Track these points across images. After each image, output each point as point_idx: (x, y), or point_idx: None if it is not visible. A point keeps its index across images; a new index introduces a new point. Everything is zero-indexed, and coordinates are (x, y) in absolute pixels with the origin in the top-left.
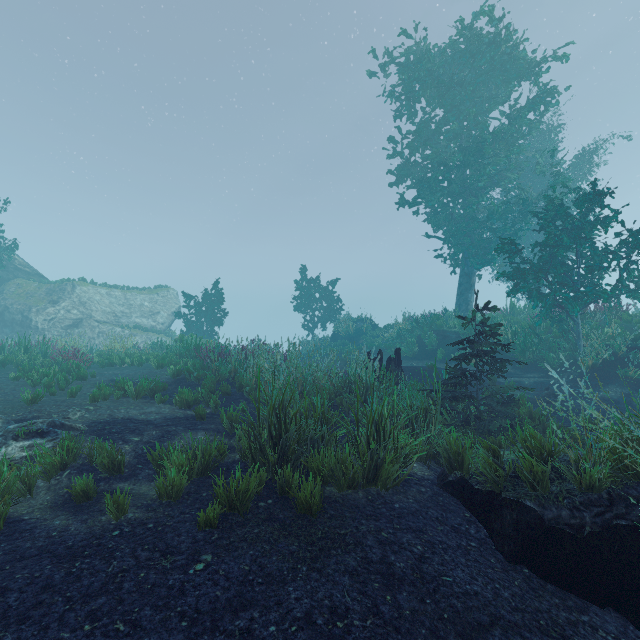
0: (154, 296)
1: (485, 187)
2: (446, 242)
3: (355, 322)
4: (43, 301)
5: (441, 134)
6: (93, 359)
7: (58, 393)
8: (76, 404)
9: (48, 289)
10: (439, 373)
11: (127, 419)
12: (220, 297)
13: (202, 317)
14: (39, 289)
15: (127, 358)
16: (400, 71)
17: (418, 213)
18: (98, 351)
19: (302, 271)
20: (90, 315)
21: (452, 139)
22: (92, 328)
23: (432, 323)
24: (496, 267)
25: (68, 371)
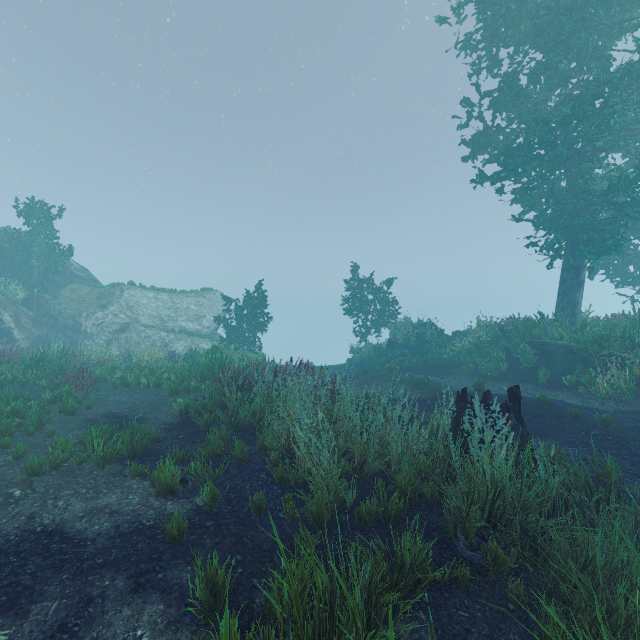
0: (200, 299)
1: (605, 148)
2: (546, 225)
3: (415, 328)
4: (93, 305)
5: (538, 83)
6: (117, 373)
7: (20, 441)
8: (3, 481)
9: (99, 293)
10: (558, 411)
11: (48, 534)
12: (263, 300)
13: (244, 322)
14: (91, 293)
15: (143, 378)
16: (480, 9)
17: (502, 191)
18: (131, 361)
19: (353, 269)
20: (137, 319)
21: (557, 86)
22: (138, 333)
23: (525, 332)
24: (618, 257)
25: (61, 399)
